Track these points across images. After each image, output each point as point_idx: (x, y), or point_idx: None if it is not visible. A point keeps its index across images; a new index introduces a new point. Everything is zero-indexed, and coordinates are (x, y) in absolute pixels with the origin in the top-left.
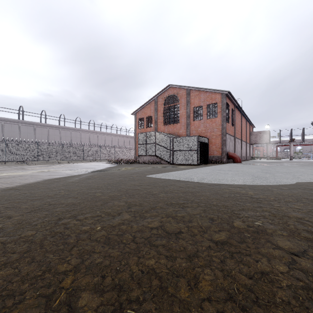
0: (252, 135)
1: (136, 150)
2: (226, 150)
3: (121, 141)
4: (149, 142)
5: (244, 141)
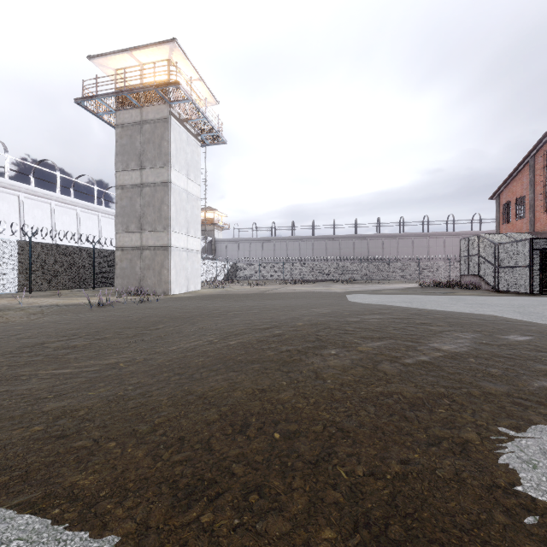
0: None
1: None
2: None
3: None
4: (471, 252)
5: None
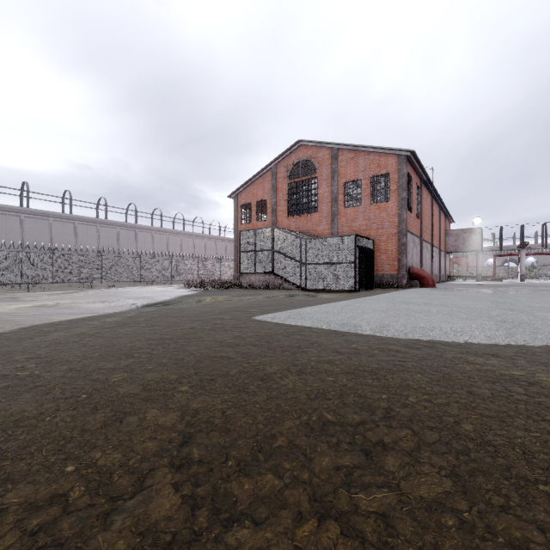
0: (450, 236)
1: (237, 264)
2: (406, 264)
3: (211, 247)
4: (261, 247)
5: (437, 246)
